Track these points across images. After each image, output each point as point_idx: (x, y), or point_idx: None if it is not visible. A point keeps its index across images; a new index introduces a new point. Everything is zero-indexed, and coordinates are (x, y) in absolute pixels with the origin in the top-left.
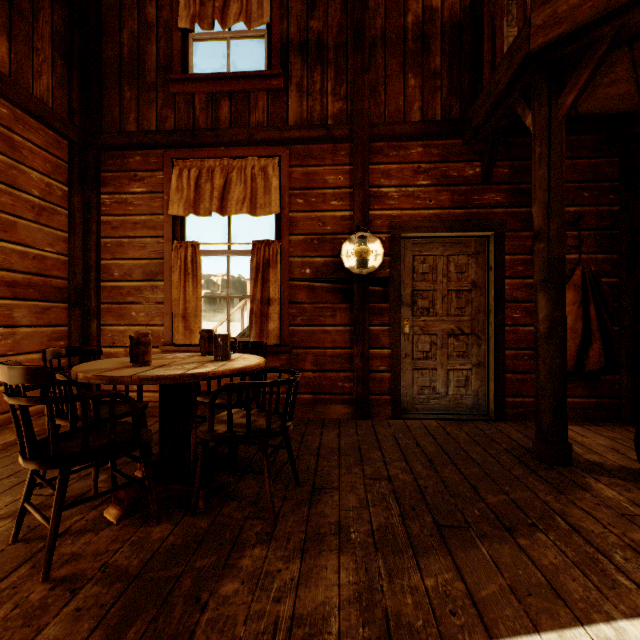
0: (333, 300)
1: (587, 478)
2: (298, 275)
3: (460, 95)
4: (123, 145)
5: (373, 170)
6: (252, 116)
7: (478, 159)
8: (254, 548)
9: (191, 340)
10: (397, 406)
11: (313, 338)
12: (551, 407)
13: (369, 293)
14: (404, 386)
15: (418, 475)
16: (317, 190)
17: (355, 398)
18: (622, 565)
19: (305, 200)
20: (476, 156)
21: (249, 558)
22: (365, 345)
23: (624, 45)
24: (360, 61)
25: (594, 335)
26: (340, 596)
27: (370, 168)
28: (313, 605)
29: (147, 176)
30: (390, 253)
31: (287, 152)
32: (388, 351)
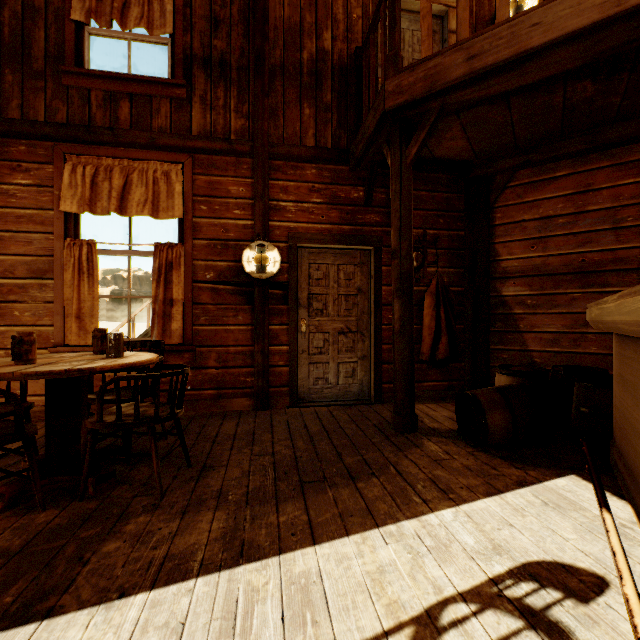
0: (236, 302)
1: (423, 439)
2: (202, 277)
3: (347, 129)
4: (3, 132)
5: (273, 185)
6: (154, 121)
7: (362, 184)
8: (139, 517)
9: (87, 340)
10: (294, 396)
11: (217, 337)
12: (403, 388)
13: (270, 296)
14: (301, 378)
15: (298, 449)
16: (221, 199)
17: (256, 391)
18: (420, 490)
19: (209, 207)
20: (360, 182)
21: (134, 524)
22: (265, 343)
23: (454, 114)
24: (261, 86)
25: (443, 332)
26: (209, 537)
27: (270, 183)
28: (185, 546)
29: (34, 168)
30: (288, 260)
31: (191, 160)
32: (286, 348)
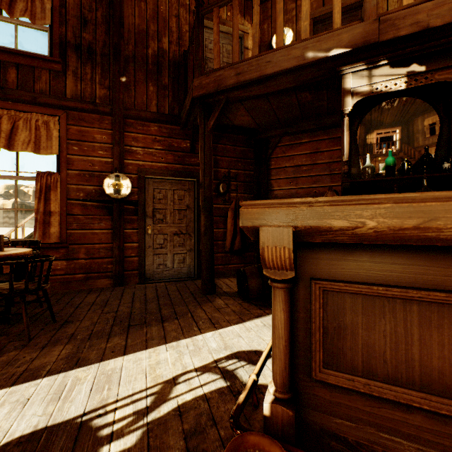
0: (100, 213)
1: (216, 298)
2: (74, 196)
3: (179, 102)
4: None
5: (127, 136)
6: (37, 85)
7: (189, 139)
8: (11, 352)
9: None
10: (142, 276)
11: (85, 237)
12: (206, 267)
13: (126, 209)
14: (148, 265)
15: (134, 308)
16: (88, 143)
17: (114, 274)
18: (200, 324)
19: (79, 148)
20: (187, 137)
21: (6, 356)
22: (121, 241)
23: (239, 102)
24: (118, 68)
25: (238, 233)
26: (57, 358)
27: (125, 134)
28: (40, 364)
29: None
30: (138, 186)
31: (65, 114)
32: (137, 244)
